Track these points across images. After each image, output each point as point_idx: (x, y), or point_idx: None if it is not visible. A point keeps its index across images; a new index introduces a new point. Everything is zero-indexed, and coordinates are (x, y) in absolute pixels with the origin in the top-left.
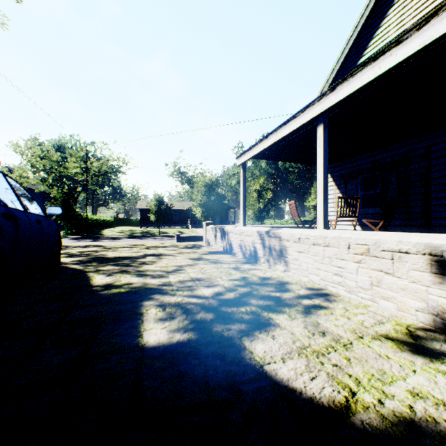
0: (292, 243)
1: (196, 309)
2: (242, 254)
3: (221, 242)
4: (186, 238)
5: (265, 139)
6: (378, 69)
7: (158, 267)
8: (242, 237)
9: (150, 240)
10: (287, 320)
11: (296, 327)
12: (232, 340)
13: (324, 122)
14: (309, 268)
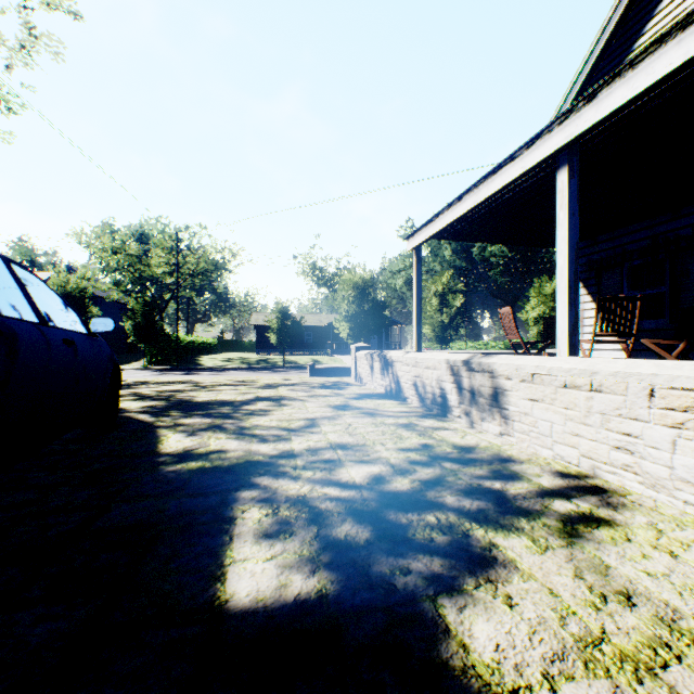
0: (517, 383)
1: (338, 512)
2: (418, 399)
3: (382, 379)
4: (324, 371)
5: (457, 203)
6: (692, 43)
7: (274, 422)
8: (419, 371)
9: (269, 374)
10: (531, 554)
11: (557, 575)
12: (415, 604)
13: (570, 162)
14: (554, 432)
